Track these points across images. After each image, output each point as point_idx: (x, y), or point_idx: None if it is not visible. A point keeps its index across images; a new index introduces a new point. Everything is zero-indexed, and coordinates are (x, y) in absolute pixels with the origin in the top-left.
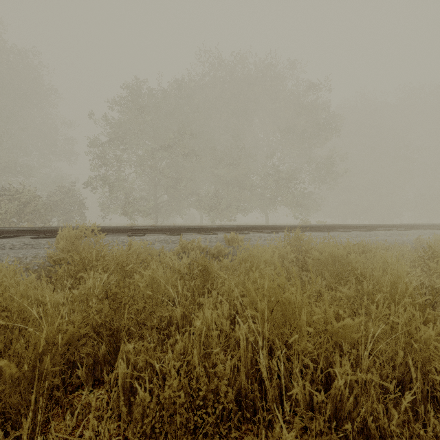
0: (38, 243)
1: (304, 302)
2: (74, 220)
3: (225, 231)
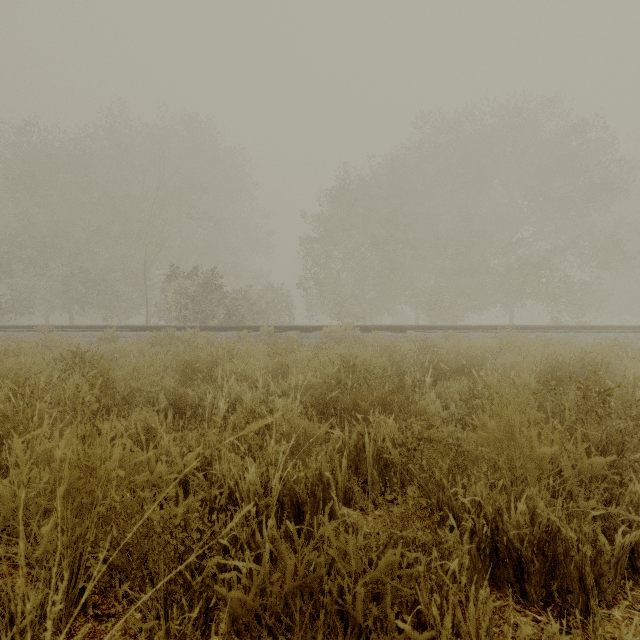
0: (308, 335)
1: (465, 347)
2: (284, 320)
3: (444, 330)
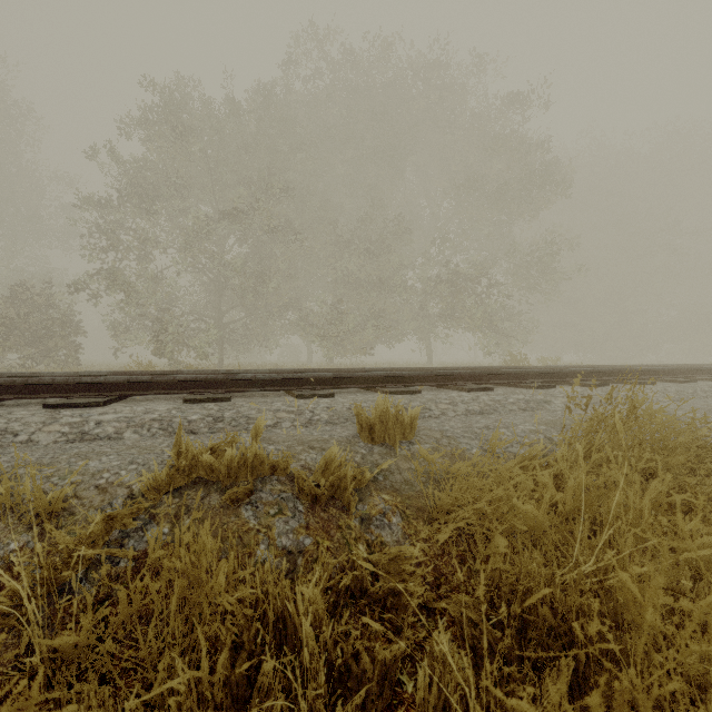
0: None
1: None
2: (54, 356)
3: (354, 385)
